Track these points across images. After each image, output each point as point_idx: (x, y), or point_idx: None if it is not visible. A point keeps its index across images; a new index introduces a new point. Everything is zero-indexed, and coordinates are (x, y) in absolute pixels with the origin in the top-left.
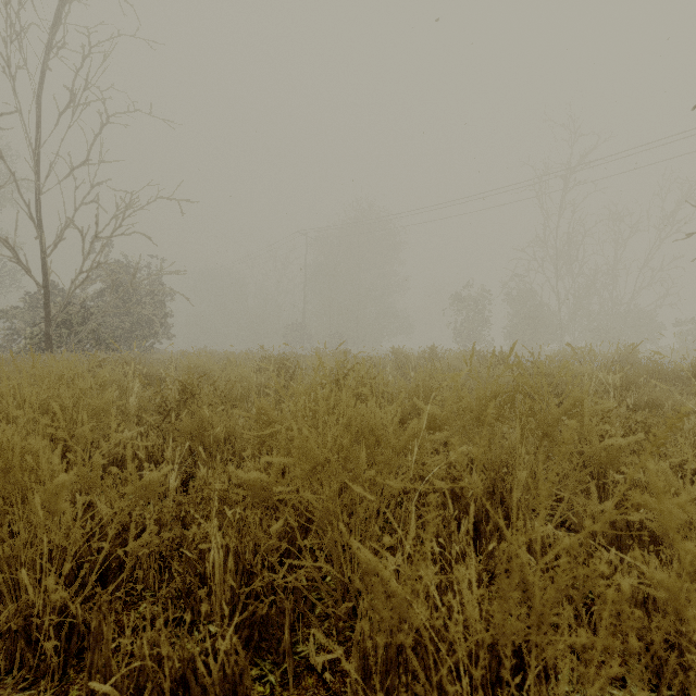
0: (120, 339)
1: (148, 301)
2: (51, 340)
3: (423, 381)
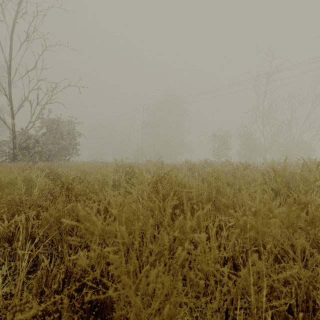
0: (53, 156)
1: (67, 137)
2: (16, 156)
3: (213, 182)
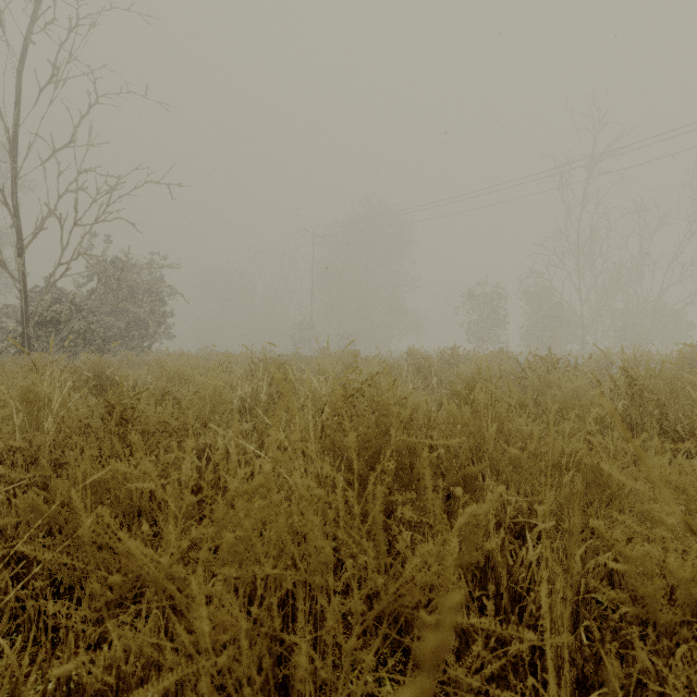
0: (115, 339)
1: (146, 299)
2: (29, 340)
3: (485, 403)
